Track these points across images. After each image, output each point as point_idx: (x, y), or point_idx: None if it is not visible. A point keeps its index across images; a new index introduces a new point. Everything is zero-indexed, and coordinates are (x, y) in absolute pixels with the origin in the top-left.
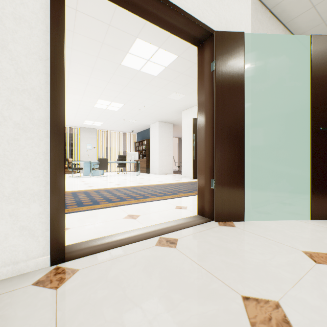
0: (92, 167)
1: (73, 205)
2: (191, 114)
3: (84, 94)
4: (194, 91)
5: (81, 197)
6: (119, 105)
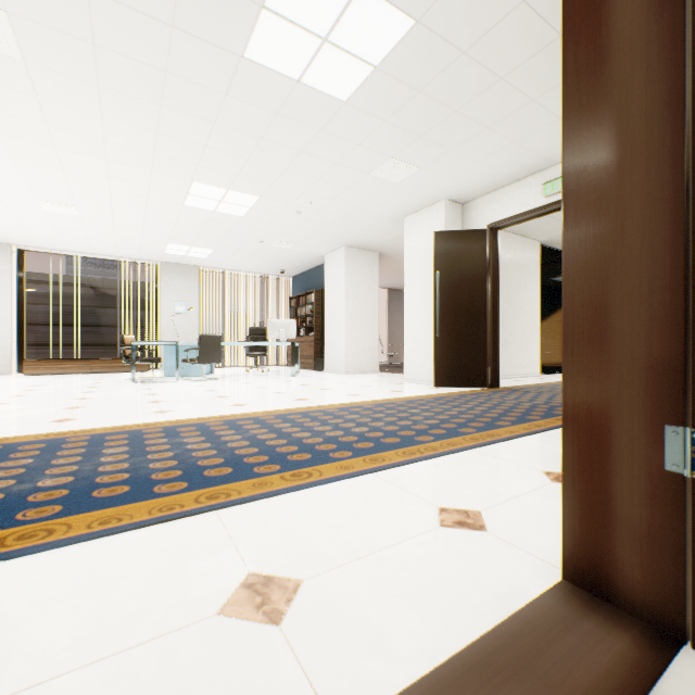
0: (185, 356)
1: (49, 504)
2: (430, 222)
3: (154, 165)
4: (444, 155)
5: (105, 460)
6: (248, 200)
